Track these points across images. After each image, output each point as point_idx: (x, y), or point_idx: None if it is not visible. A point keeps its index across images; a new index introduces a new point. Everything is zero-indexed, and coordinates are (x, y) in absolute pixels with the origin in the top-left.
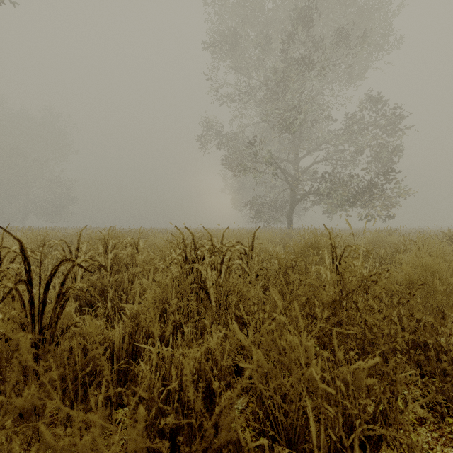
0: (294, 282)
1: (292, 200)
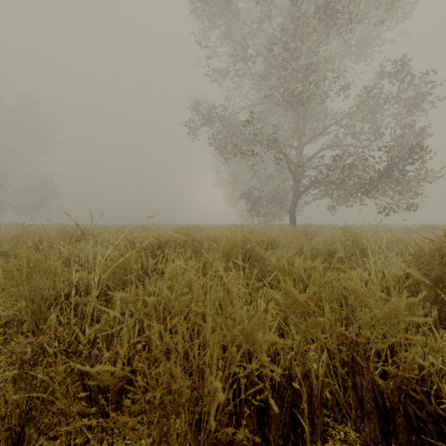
0: None
1: (295, 192)
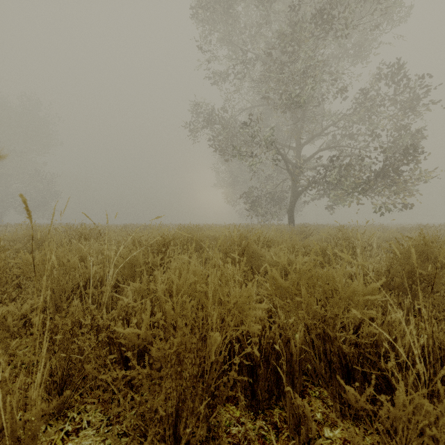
0: None
1: (294, 192)
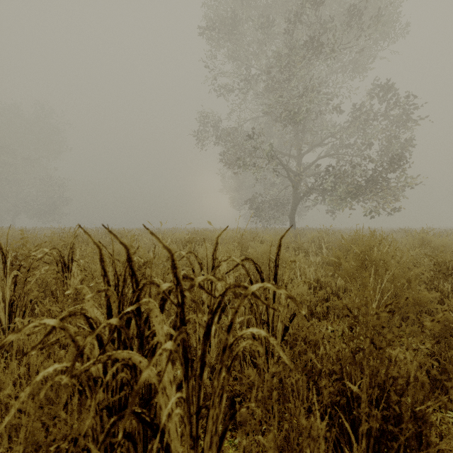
0: (402, 372)
1: (295, 198)
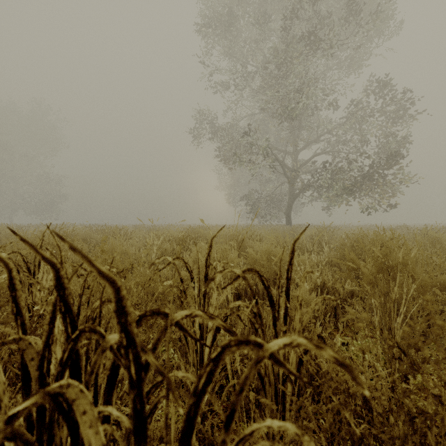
0: None
1: (291, 195)
